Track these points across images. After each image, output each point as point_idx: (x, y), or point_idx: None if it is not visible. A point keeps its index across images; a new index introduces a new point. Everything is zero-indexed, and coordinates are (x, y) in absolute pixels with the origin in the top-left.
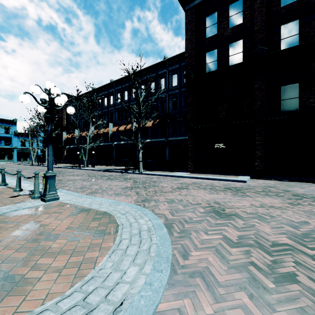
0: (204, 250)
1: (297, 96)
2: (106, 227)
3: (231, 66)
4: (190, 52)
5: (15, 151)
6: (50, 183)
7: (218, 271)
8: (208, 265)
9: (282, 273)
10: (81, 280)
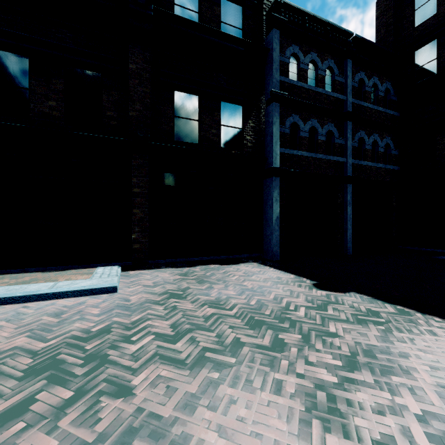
0: None
1: (196, 118)
2: None
3: None
4: None
5: None
6: None
7: None
8: None
9: None
10: None
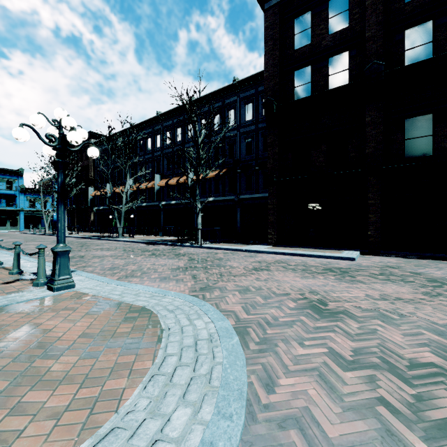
0: (300, 376)
1: (429, 134)
2: (143, 334)
3: (332, 90)
4: (272, 71)
5: (21, 215)
6: (62, 263)
7: (327, 416)
8: (308, 404)
9: (436, 421)
10: (93, 434)
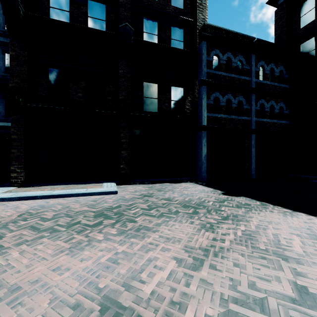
0: None
1: (156, 97)
2: None
3: (92, 30)
4: None
5: None
6: None
7: None
8: None
9: None
10: None
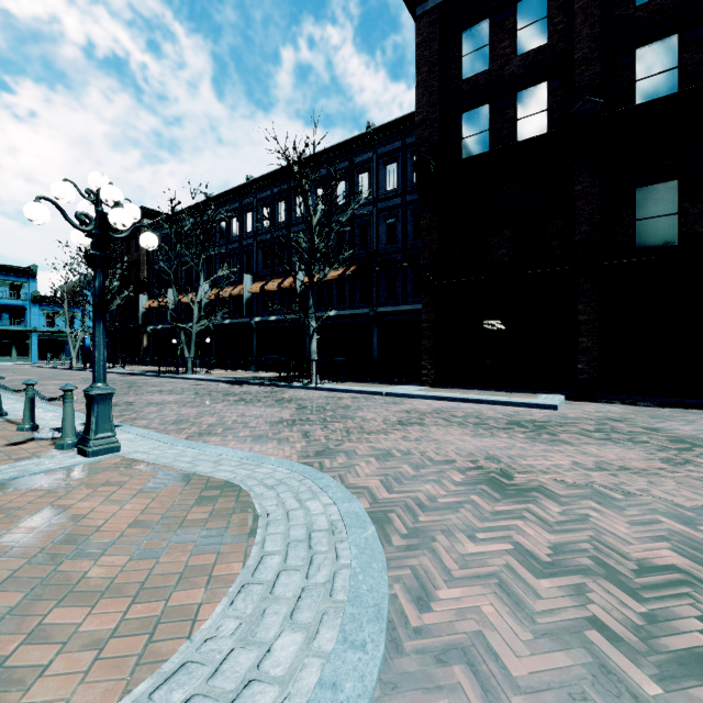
0: (470, 585)
1: (673, 211)
2: (228, 522)
3: (521, 143)
4: (428, 113)
5: (34, 338)
6: (100, 413)
7: (510, 645)
8: (482, 627)
9: (676, 652)
10: (154, 671)
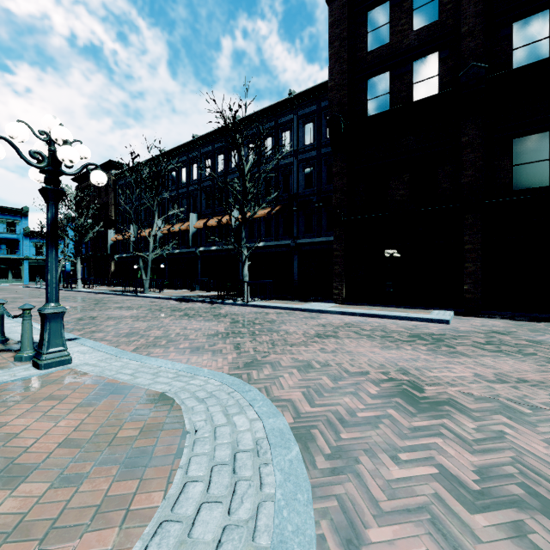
0: (401, 522)
1: (545, 158)
2: (157, 439)
3: (417, 103)
4: (339, 79)
5: (25, 264)
6: (52, 330)
7: None
8: None
9: None
10: None
